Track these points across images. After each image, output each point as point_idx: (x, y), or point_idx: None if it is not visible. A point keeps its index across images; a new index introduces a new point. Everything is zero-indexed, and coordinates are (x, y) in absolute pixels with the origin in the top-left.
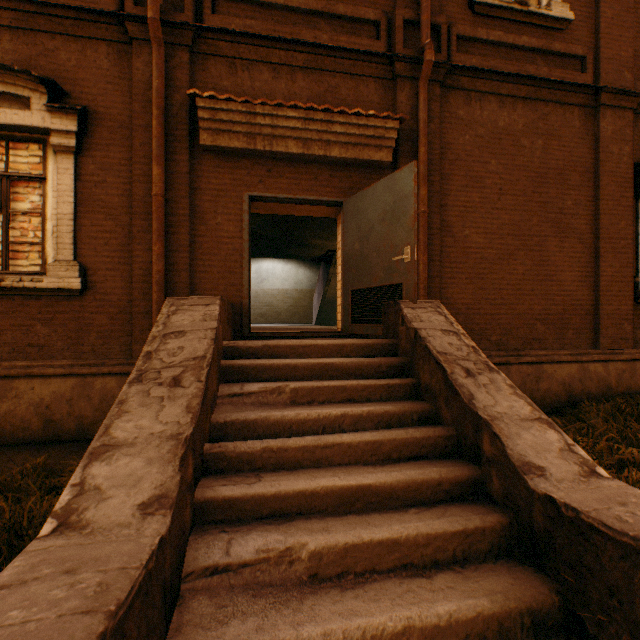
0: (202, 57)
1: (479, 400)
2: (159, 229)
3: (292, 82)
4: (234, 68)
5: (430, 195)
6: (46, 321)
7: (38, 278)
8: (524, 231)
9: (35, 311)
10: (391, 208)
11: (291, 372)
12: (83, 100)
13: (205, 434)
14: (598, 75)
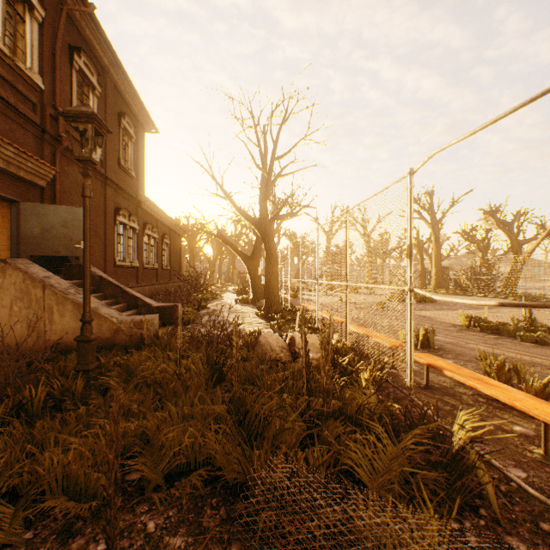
0: None
1: (134, 294)
2: None
3: None
4: None
5: None
6: None
7: None
8: None
9: None
10: (72, 222)
11: None
12: None
13: None
14: (107, 171)
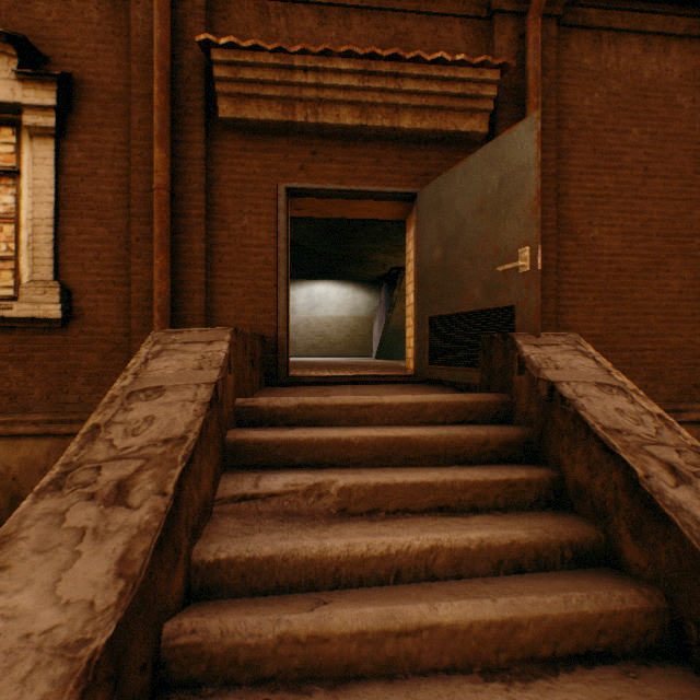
0: (223, 0)
1: None
2: (162, 235)
3: (345, 29)
4: (266, 13)
5: (542, 180)
6: (20, 361)
7: (6, 304)
8: (681, 229)
9: (6, 348)
10: (495, 191)
11: (340, 452)
12: (67, 66)
13: (167, 601)
14: None
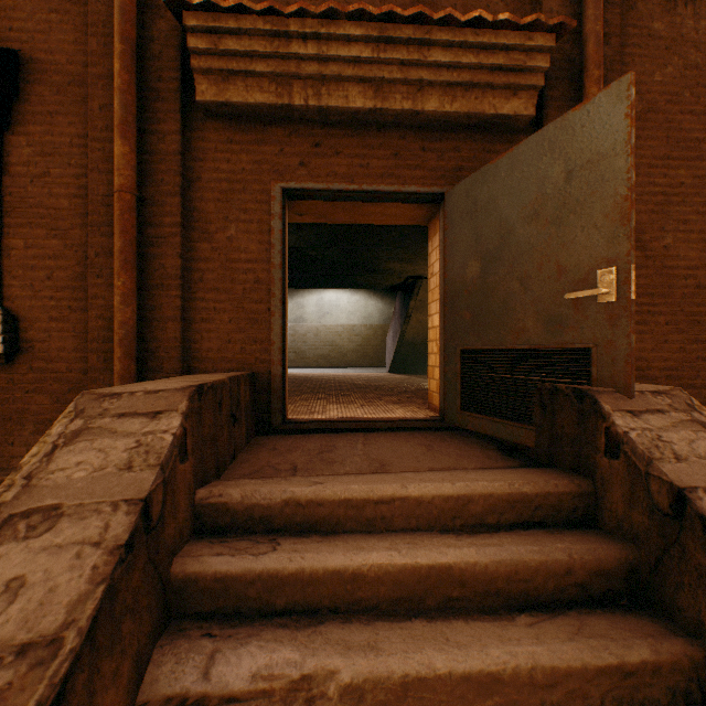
0: None
1: None
2: (125, 249)
3: None
4: None
5: None
6: None
7: None
8: None
9: None
10: (558, 189)
11: (346, 589)
12: (12, 41)
13: None
14: None
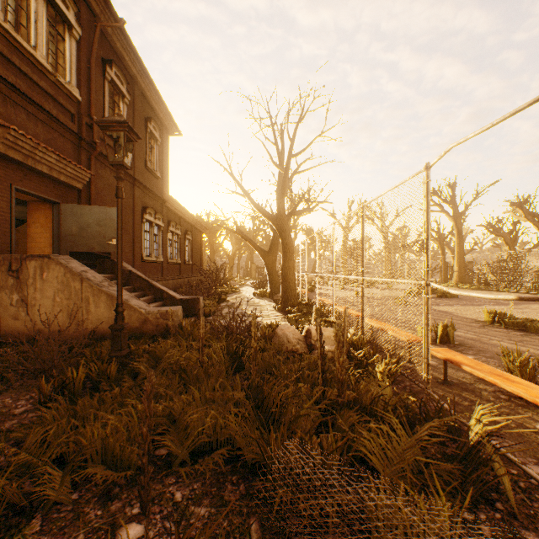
0: None
1: (160, 287)
2: None
3: (37, 126)
4: (7, 102)
5: None
6: None
7: None
8: None
9: None
10: (105, 221)
11: None
12: None
13: None
14: (135, 172)
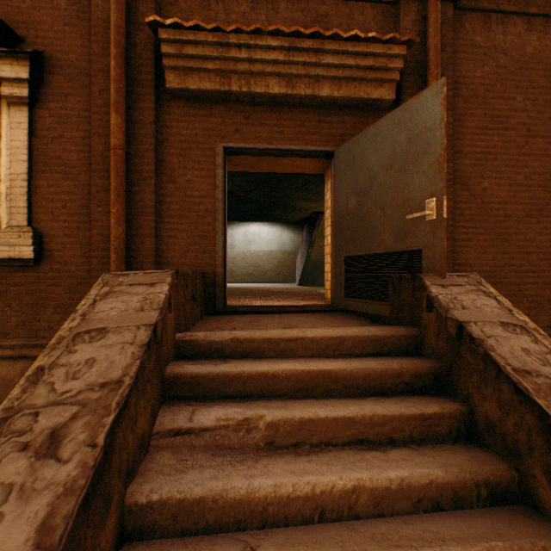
0: None
1: None
2: (118, 188)
3: (273, 12)
4: None
5: None
6: None
7: None
8: None
9: None
10: (403, 149)
11: (268, 384)
12: (39, 45)
13: None
14: None
